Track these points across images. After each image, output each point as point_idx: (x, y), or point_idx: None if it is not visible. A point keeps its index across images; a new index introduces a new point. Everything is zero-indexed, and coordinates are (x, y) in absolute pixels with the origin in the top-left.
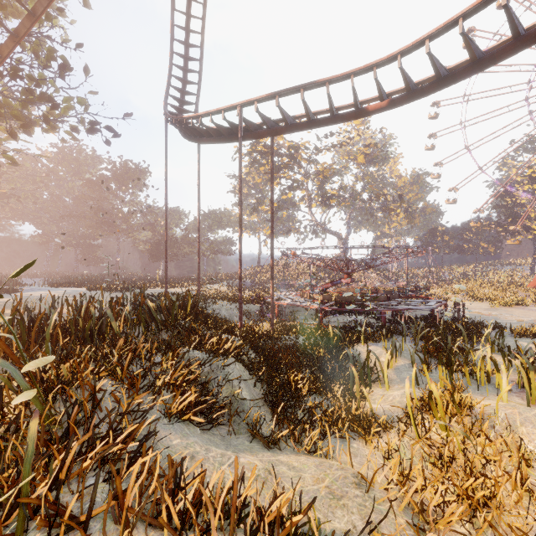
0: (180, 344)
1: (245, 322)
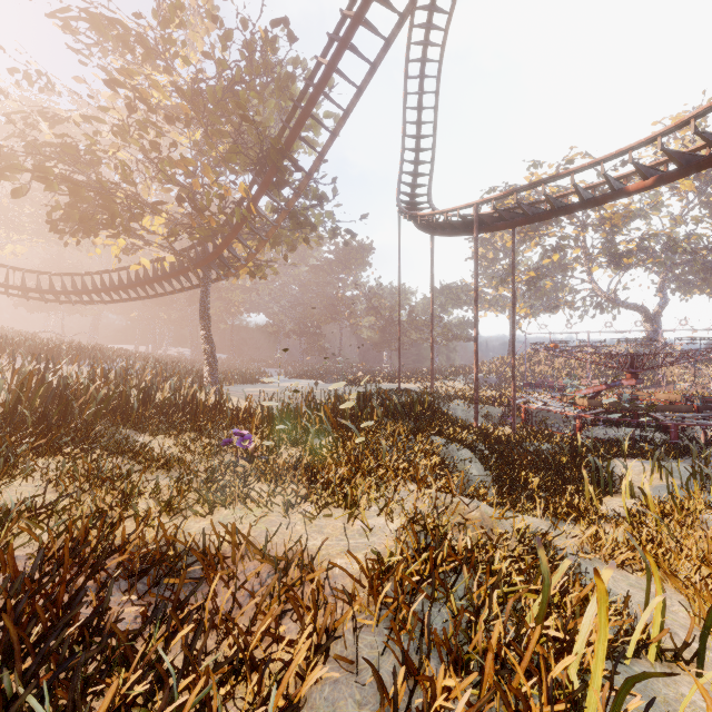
0: (425, 430)
1: (483, 424)
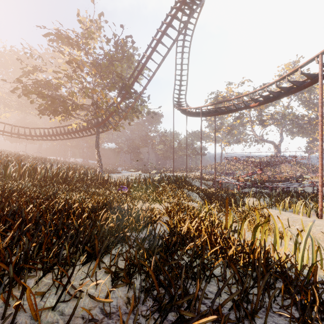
0: (182, 187)
1: (204, 187)
